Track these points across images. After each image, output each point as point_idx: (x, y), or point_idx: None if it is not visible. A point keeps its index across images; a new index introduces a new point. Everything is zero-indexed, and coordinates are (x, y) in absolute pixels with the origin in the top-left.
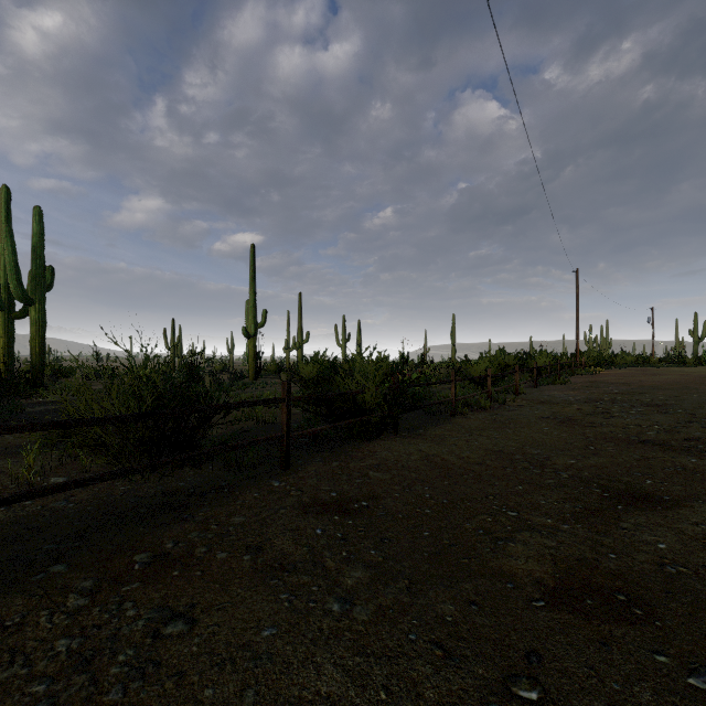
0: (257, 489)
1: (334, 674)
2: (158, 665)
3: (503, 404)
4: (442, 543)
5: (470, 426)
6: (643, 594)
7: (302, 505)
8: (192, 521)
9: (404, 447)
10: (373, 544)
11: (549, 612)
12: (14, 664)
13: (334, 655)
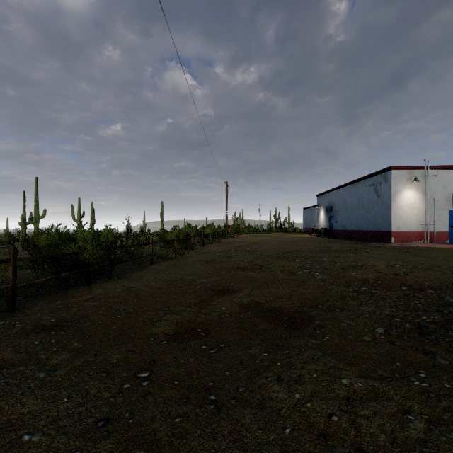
0: None
1: (35, 402)
2: None
3: (183, 255)
4: (123, 330)
5: (160, 269)
6: (208, 327)
7: (25, 331)
8: None
9: (113, 285)
10: (78, 340)
11: (167, 344)
12: None
13: (37, 395)
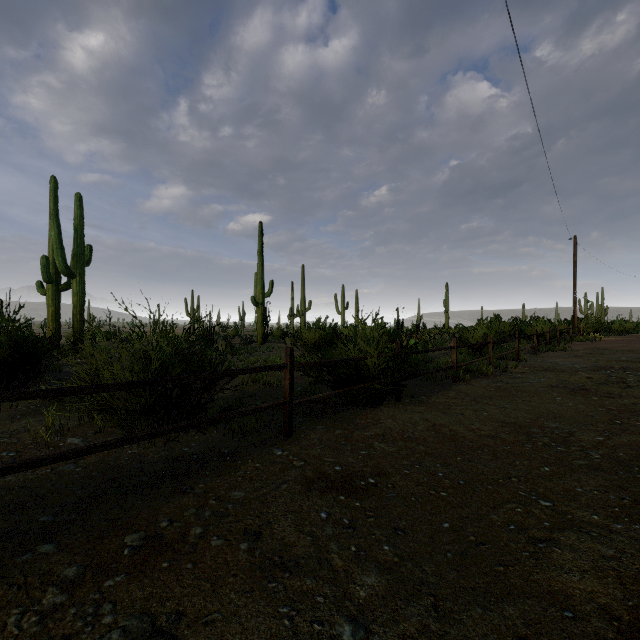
0: (259, 458)
1: None
2: None
3: (505, 370)
4: (468, 540)
5: (474, 393)
6: None
7: (305, 480)
8: (191, 494)
9: (408, 415)
10: (385, 536)
11: None
12: None
13: None
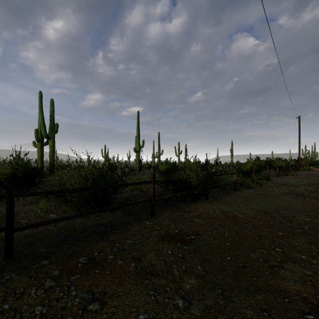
0: (139, 225)
1: None
2: None
3: (261, 185)
4: (239, 265)
5: (245, 196)
6: None
7: (161, 236)
8: (107, 241)
9: (211, 206)
10: (199, 262)
11: None
12: None
13: None
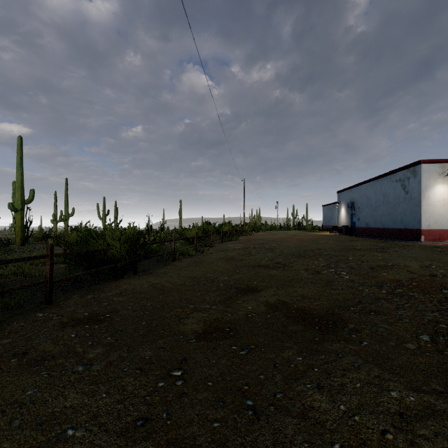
0: (24, 320)
1: (76, 396)
2: None
3: (203, 252)
4: (152, 326)
5: (182, 266)
6: (236, 326)
7: (62, 324)
8: None
9: (139, 281)
10: (110, 335)
11: (196, 343)
12: None
13: (77, 389)
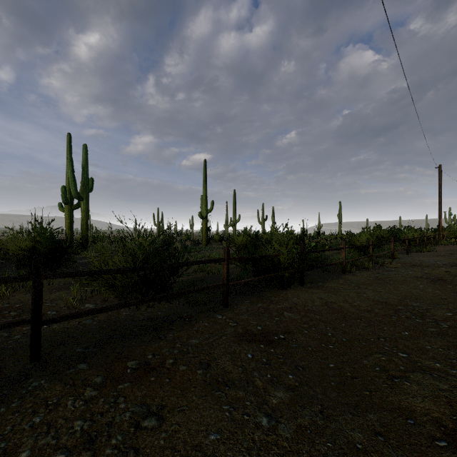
0: (207, 320)
1: None
2: (136, 452)
3: (382, 265)
4: (346, 375)
5: (358, 281)
6: None
7: (237, 334)
8: (165, 340)
9: (308, 295)
10: (290, 370)
11: (453, 454)
12: (49, 435)
13: None
